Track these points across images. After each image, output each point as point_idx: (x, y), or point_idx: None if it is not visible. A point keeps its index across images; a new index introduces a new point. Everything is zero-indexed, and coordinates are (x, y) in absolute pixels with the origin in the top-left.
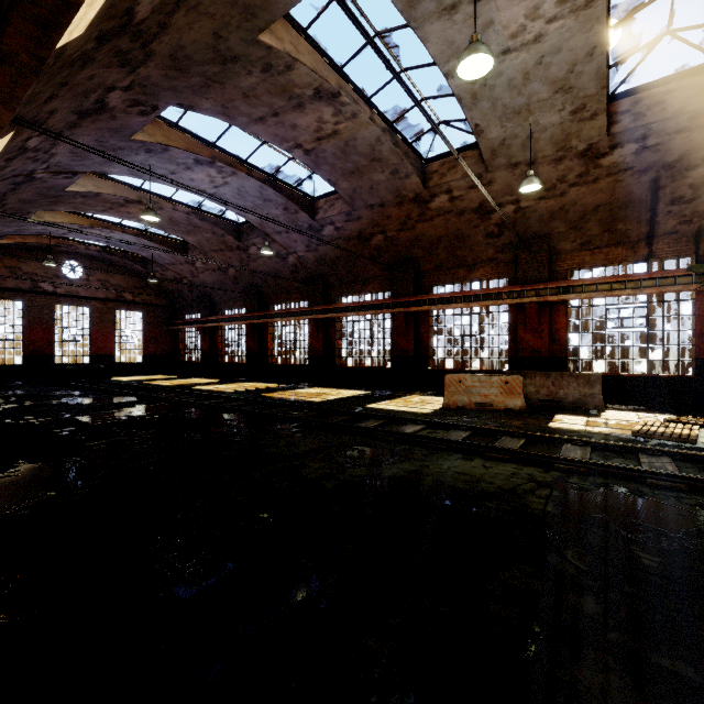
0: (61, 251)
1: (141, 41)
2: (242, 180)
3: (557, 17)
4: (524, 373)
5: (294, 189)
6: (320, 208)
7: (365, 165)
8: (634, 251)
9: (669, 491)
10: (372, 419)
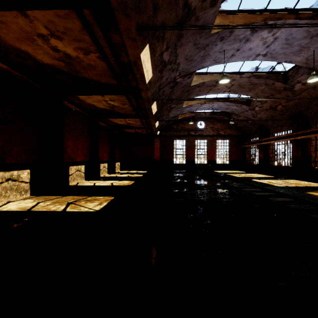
0: (196, 118)
1: None
2: (289, 28)
3: None
4: None
5: None
6: None
7: None
8: None
9: None
10: None
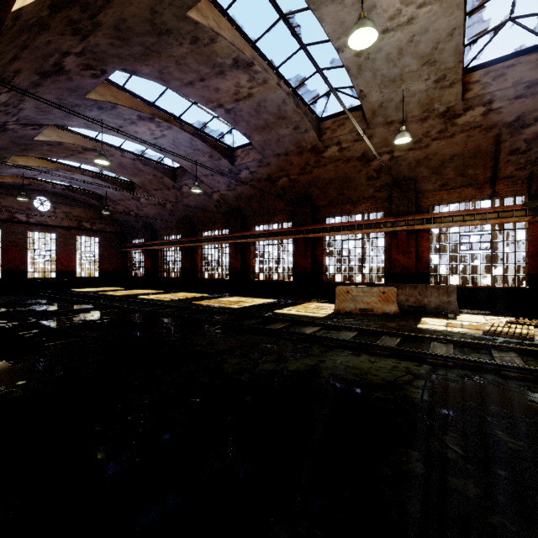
0: (32, 189)
1: (89, 12)
2: (176, 133)
3: (425, 3)
4: (396, 285)
5: (217, 141)
6: (238, 156)
7: (273, 122)
8: (481, 191)
9: (519, 381)
10: (279, 322)
